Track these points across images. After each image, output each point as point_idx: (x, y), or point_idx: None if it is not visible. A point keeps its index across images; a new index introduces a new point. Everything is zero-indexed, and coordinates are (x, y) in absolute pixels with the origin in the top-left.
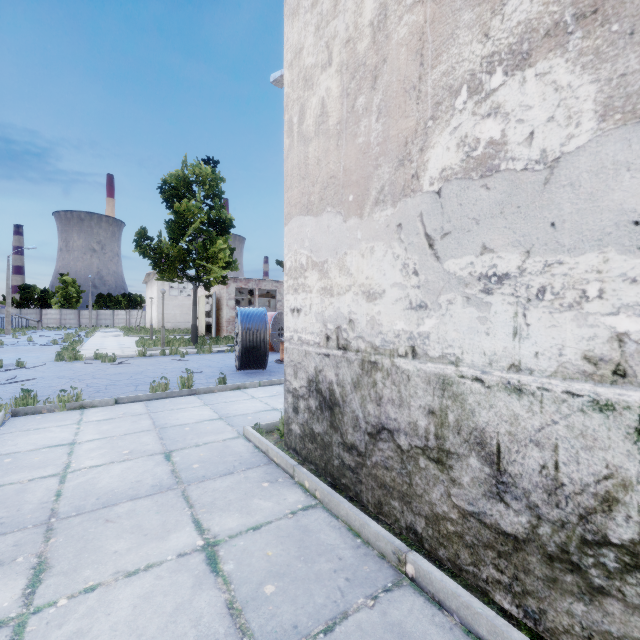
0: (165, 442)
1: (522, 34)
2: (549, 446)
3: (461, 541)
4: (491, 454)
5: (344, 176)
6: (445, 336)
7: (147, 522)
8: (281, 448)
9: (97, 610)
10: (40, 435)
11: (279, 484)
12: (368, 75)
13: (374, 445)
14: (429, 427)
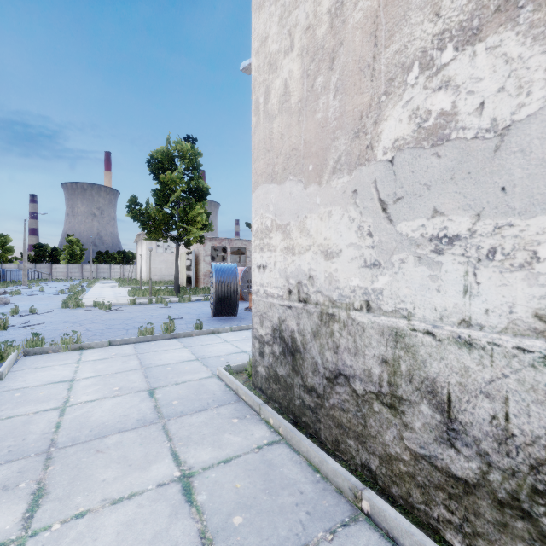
0: (149, 380)
1: (472, 11)
2: (499, 398)
3: (413, 481)
4: (442, 402)
5: (304, 148)
6: (398, 292)
7: (132, 453)
8: (249, 387)
9: (85, 535)
10: (45, 372)
11: (247, 420)
12: (326, 57)
13: (332, 388)
14: (382, 375)
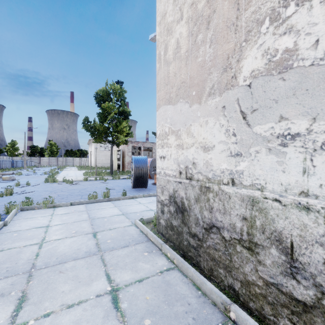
0: (94, 227)
1: None
2: None
3: (265, 300)
4: (286, 248)
5: (190, 81)
6: (254, 173)
7: (81, 274)
8: (154, 232)
9: None
10: (32, 221)
11: (153, 254)
12: (204, 21)
13: (208, 235)
14: (243, 227)
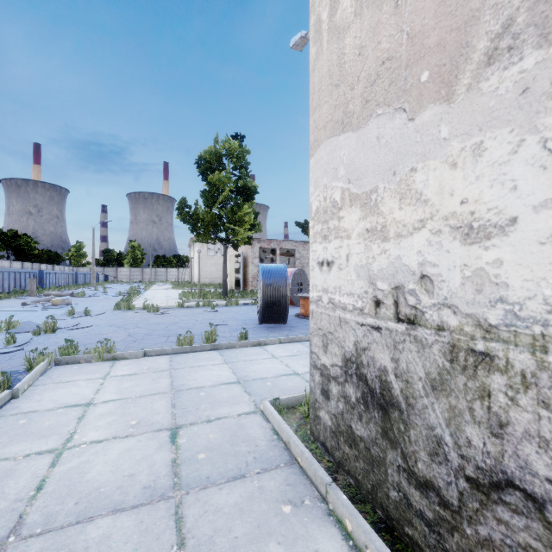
0: (176, 412)
1: None
2: None
3: None
4: None
5: (410, 47)
6: None
7: None
8: (305, 436)
9: None
10: (66, 390)
11: (306, 511)
12: None
13: (483, 505)
14: None
